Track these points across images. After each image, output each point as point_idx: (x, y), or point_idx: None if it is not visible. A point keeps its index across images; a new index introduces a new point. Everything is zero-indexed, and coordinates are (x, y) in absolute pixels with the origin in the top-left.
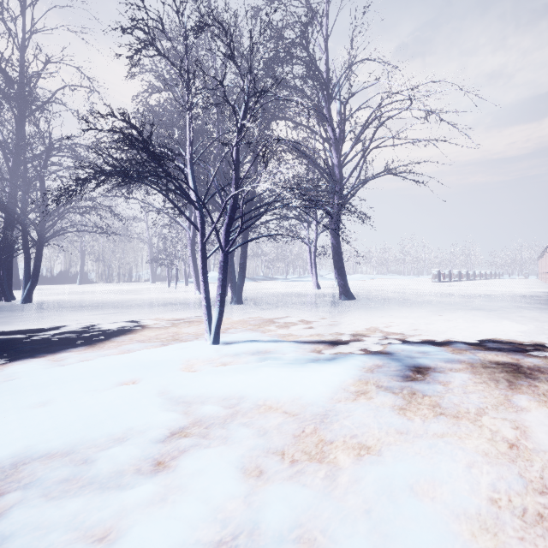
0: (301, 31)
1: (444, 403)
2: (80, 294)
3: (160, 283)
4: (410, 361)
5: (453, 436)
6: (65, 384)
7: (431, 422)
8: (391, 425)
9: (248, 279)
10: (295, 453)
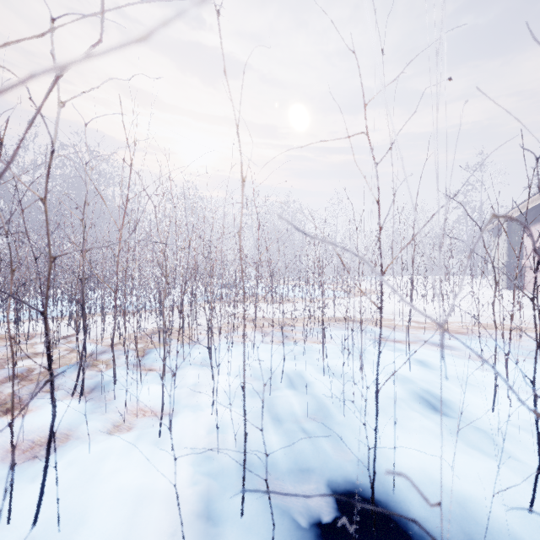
0: None
1: None
2: None
3: None
4: None
5: None
6: None
7: None
8: None
9: None
10: None
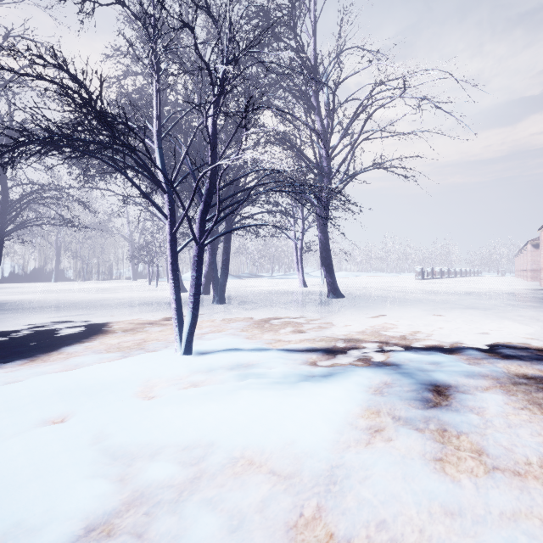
0: (288, 8)
1: (492, 448)
2: (51, 292)
3: (142, 281)
4: (424, 377)
5: (530, 518)
6: None
7: (487, 488)
8: (433, 497)
9: (233, 277)
10: None
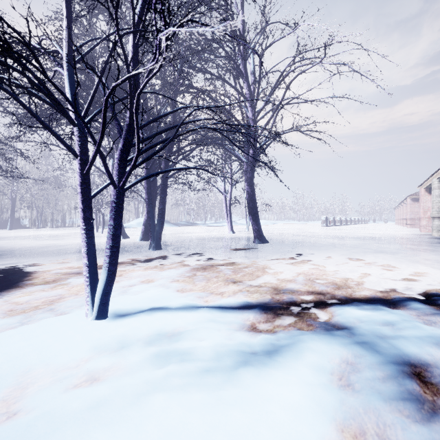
0: None
1: None
2: None
3: None
4: (391, 351)
5: None
6: None
7: None
8: None
9: (172, 224)
10: None
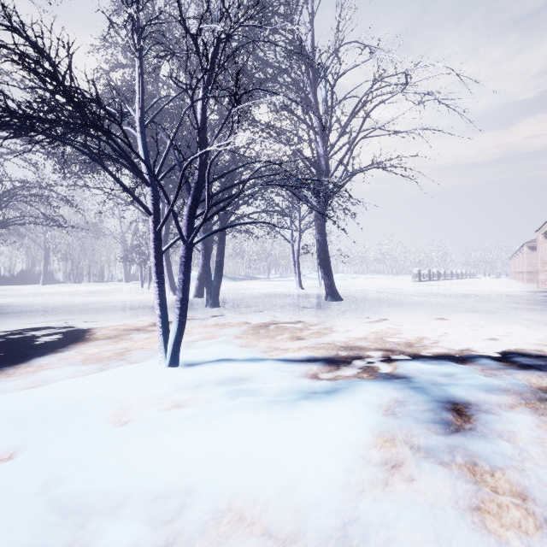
0: None
1: (536, 490)
2: (37, 295)
3: (134, 283)
4: (440, 393)
5: None
6: None
7: None
8: None
9: (229, 279)
10: None
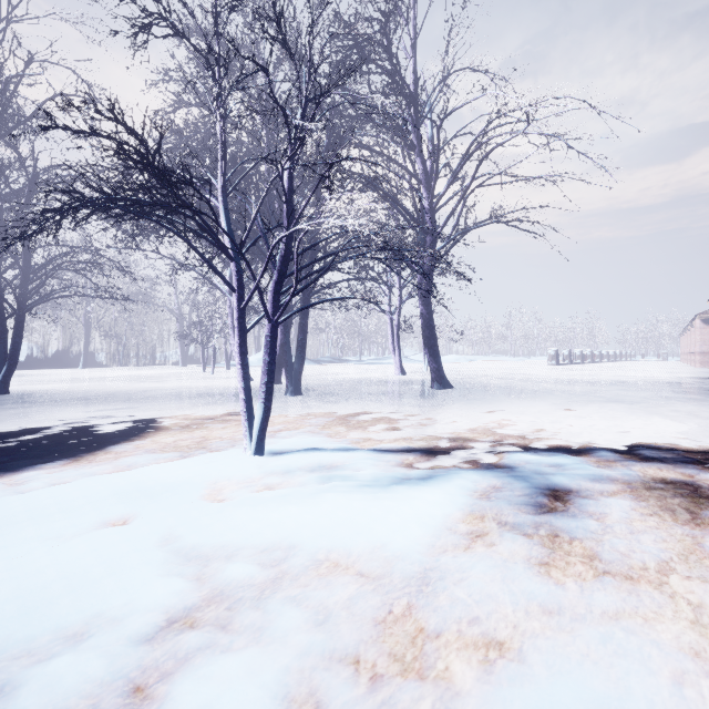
0: (381, 24)
1: (606, 553)
2: (81, 381)
3: (193, 367)
4: (541, 481)
5: (634, 617)
6: (11, 529)
7: (593, 590)
8: (532, 597)
9: (311, 361)
10: (378, 660)
